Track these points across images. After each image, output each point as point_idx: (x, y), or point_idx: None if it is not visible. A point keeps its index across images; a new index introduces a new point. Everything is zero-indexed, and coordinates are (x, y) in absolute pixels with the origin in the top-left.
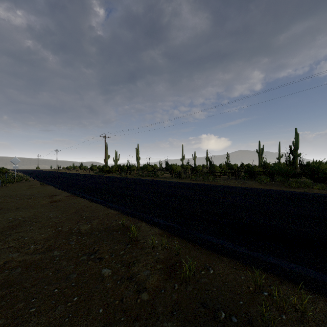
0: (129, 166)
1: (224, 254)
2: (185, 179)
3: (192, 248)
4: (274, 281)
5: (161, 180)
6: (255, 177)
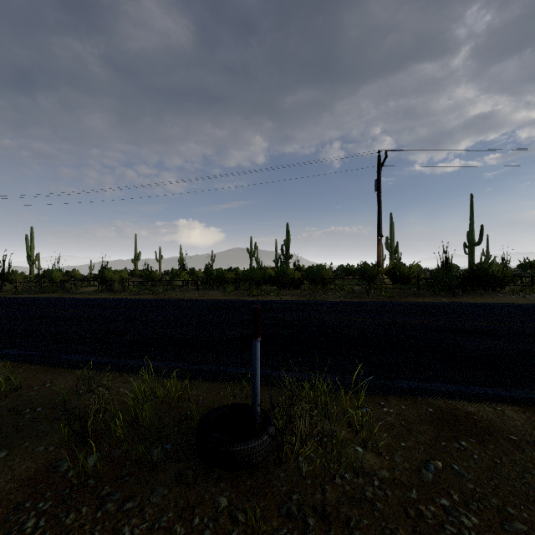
0: (2, 273)
1: (79, 367)
2: (120, 293)
3: (43, 371)
4: (114, 377)
5: (71, 297)
6: (221, 286)
